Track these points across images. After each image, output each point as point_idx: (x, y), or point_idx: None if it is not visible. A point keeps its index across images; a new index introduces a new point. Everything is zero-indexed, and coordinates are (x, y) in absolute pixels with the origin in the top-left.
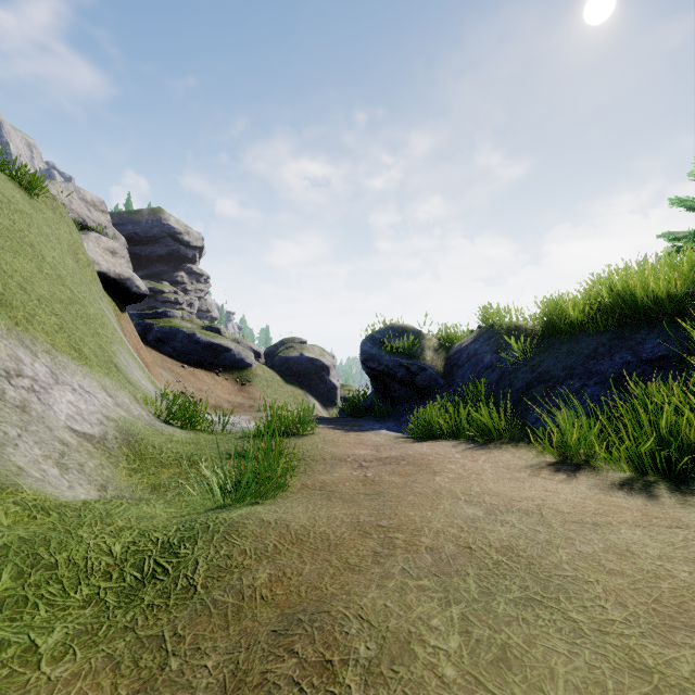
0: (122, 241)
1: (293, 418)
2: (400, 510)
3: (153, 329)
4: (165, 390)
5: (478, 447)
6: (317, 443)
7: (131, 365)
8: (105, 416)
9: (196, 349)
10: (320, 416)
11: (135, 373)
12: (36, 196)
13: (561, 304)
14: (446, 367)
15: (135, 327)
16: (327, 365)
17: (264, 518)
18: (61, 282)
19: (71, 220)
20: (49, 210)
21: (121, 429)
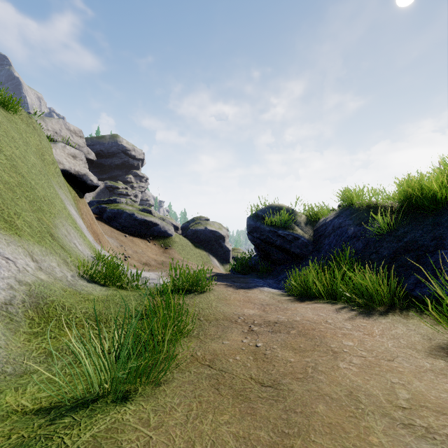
0: (92, 155)
1: (193, 278)
2: (315, 444)
3: (106, 211)
4: (98, 254)
5: (363, 314)
6: (212, 301)
7: (72, 234)
8: (18, 280)
9: (134, 224)
10: (217, 273)
11: (74, 240)
12: (15, 114)
13: (421, 183)
14: (314, 237)
15: (95, 209)
16: (223, 235)
17: (123, 447)
18: (14, 170)
19: (42, 133)
20: (24, 124)
21: (31, 292)
